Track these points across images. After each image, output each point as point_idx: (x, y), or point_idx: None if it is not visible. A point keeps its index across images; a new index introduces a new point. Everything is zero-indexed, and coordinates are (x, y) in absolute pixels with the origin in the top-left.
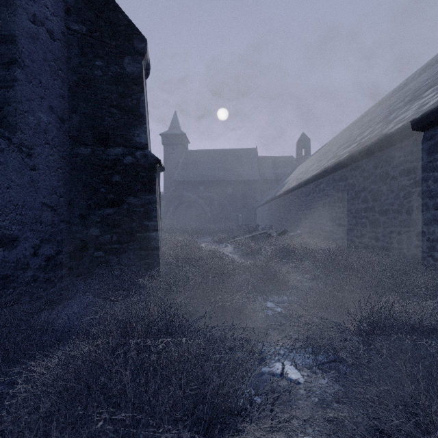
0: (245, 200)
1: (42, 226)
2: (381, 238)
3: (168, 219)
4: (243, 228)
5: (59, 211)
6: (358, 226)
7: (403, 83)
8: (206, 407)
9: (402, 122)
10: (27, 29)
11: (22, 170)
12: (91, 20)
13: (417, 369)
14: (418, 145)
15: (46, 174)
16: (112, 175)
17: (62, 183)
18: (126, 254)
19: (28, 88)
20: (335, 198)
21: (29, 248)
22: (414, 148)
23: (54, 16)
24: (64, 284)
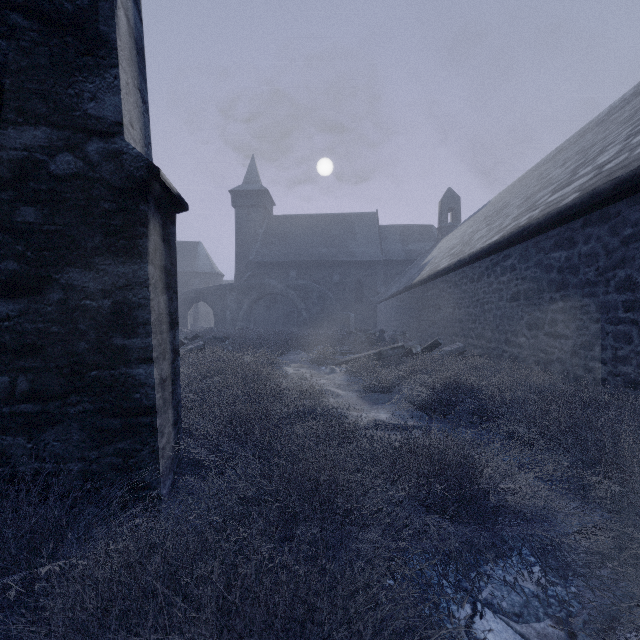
0: (359, 292)
1: None
2: None
3: (241, 321)
4: (359, 337)
5: None
6: (608, 339)
7: (629, 92)
8: None
9: None
10: None
11: None
12: None
13: None
14: None
15: None
16: (14, 205)
17: None
18: (57, 428)
19: None
20: (543, 284)
21: None
22: None
23: None
24: None
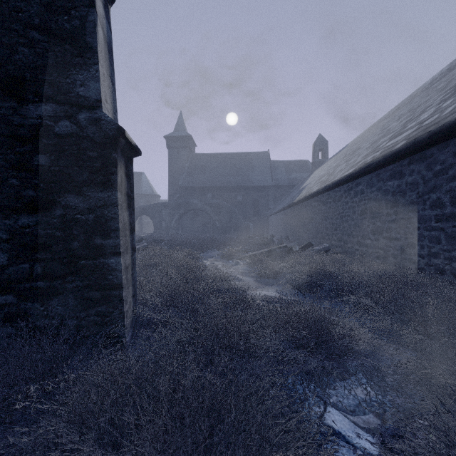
0: (256, 208)
1: None
2: None
3: (172, 228)
4: (256, 240)
5: None
6: (425, 241)
7: (445, 68)
8: None
9: None
10: None
11: None
12: None
13: None
14: None
15: None
16: (32, 154)
17: None
18: (60, 298)
19: None
20: (382, 203)
21: None
22: None
23: None
24: None
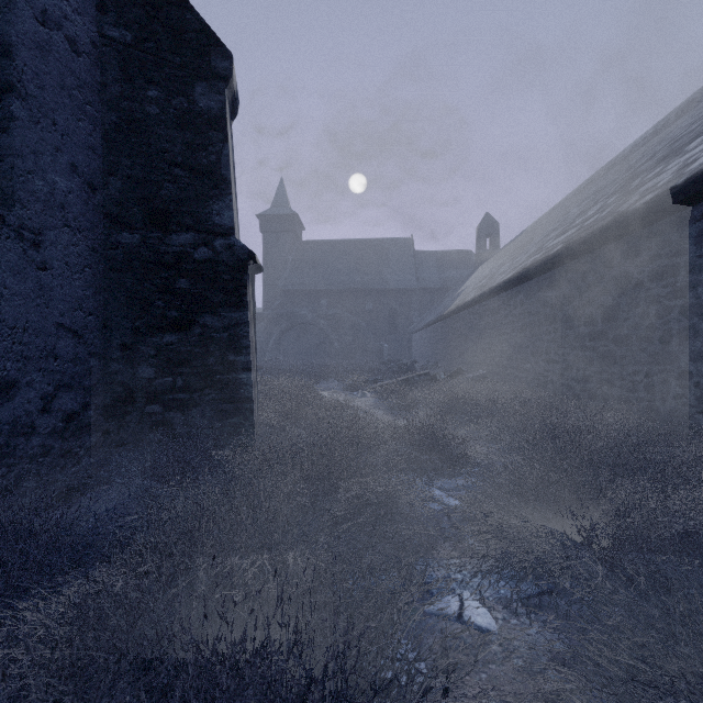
0: (394, 322)
1: (58, 362)
2: (618, 383)
3: (270, 351)
4: (392, 367)
5: (87, 337)
6: (580, 362)
7: (650, 131)
8: (328, 689)
9: (652, 192)
10: (31, 35)
11: (24, 269)
12: (140, 21)
13: (695, 611)
14: (680, 229)
15: (65, 276)
16: (175, 279)
17: (92, 292)
18: (198, 409)
19: (33, 133)
20: (541, 318)
21: (36, 400)
22: (673, 234)
23: (78, 15)
24: (96, 459)
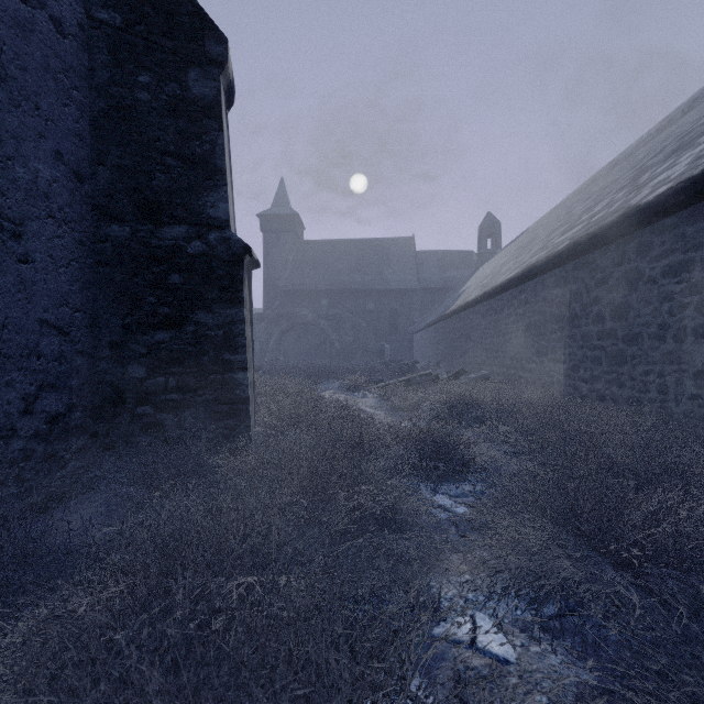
0: (395, 322)
1: (42, 361)
2: (628, 383)
3: (271, 352)
4: (393, 367)
5: (74, 335)
6: (588, 362)
7: (655, 128)
8: None
9: (665, 185)
10: (11, 12)
11: (3, 261)
12: (130, 3)
13: None
14: (696, 223)
15: (49, 270)
16: (168, 274)
17: (79, 287)
18: (191, 410)
19: (14, 117)
20: (547, 317)
21: (16, 401)
22: (688, 227)
23: None
24: (83, 463)
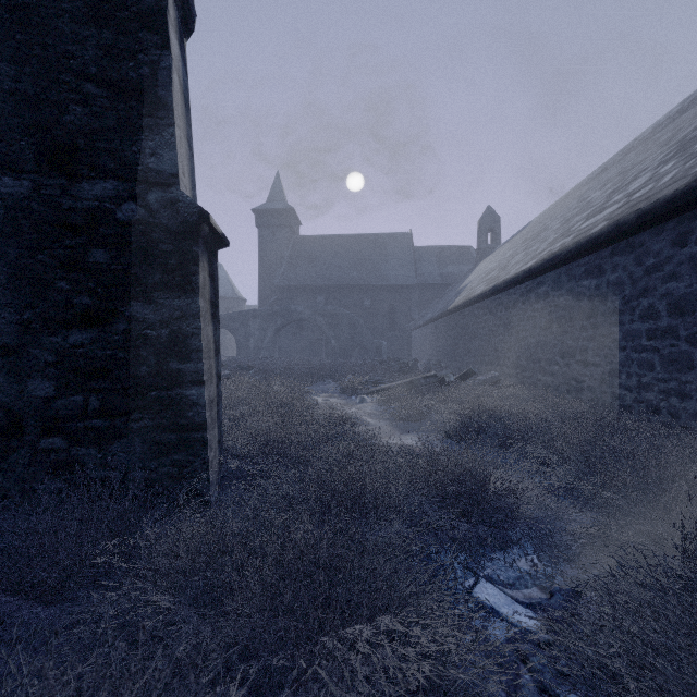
0: (392, 319)
1: None
2: (696, 394)
3: (265, 349)
4: (392, 366)
5: None
6: (633, 366)
7: (675, 109)
8: None
9: None
10: None
11: None
12: None
13: None
14: None
15: None
16: (87, 248)
17: None
18: (123, 441)
19: None
20: (574, 312)
21: None
22: None
23: None
24: None
